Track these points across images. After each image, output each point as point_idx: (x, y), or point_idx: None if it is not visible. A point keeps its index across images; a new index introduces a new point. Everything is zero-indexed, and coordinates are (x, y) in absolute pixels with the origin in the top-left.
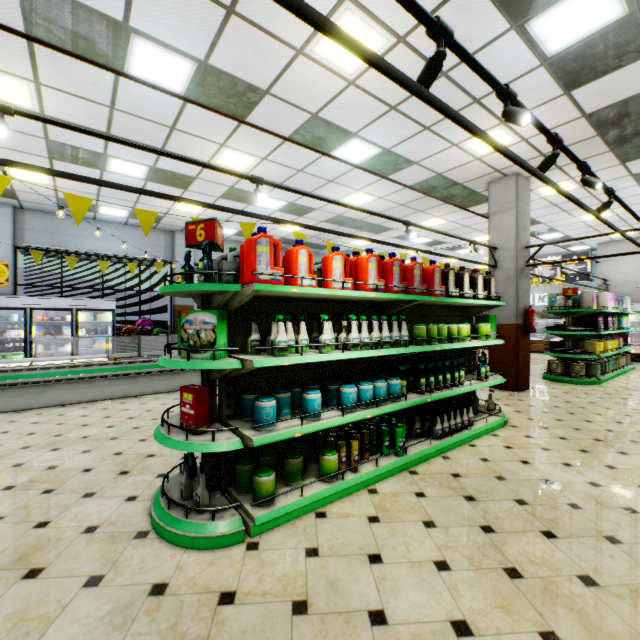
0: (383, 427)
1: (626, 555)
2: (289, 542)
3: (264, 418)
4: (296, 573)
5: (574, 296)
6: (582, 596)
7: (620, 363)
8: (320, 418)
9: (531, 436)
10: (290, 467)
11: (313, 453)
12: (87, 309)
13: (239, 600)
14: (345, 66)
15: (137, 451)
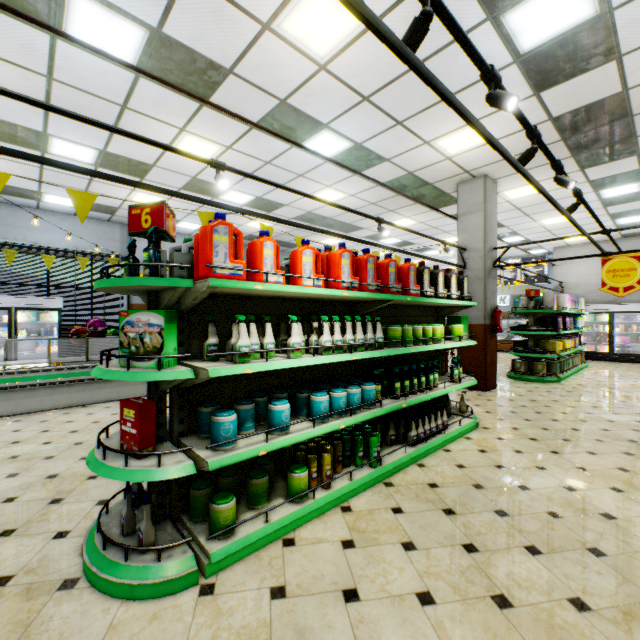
0: (357, 436)
1: (612, 570)
2: (251, 581)
3: (222, 435)
4: (258, 623)
5: (536, 297)
6: (576, 625)
7: (576, 361)
8: (288, 431)
9: (503, 438)
10: (254, 488)
11: (281, 468)
12: (28, 308)
13: None
14: (316, 47)
15: (76, 472)
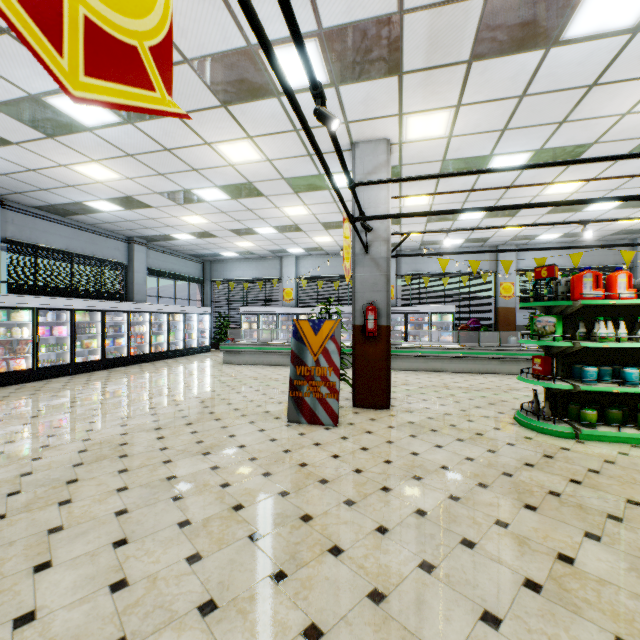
0: None
1: None
2: (605, 447)
3: (588, 377)
4: (608, 455)
5: None
6: None
7: None
8: (637, 386)
9: None
10: (610, 414)
11: (636, 418)
12: (436, 313)
13: (571, 451)
14: None
15: (494, 398)
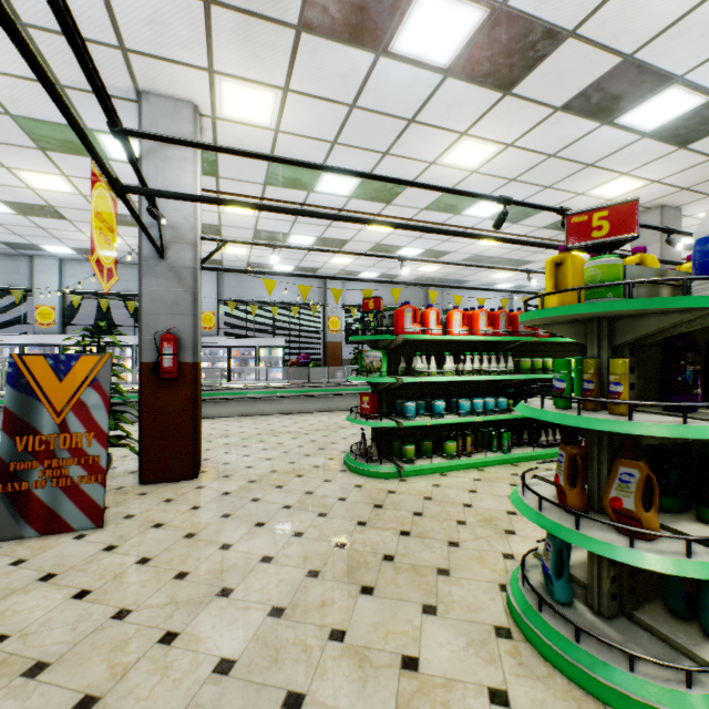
0: (493, 432)
1: None
2: (423, 481)
3: (408, 412)
4: (426, 490)
5: None
6: None
7: None
8: (443, 417)
9: None
10: (424, 447)
11: (441, 446)
12: (265, 346)
13: (397, 493)
14: (467, 164)
15: (324, 441)
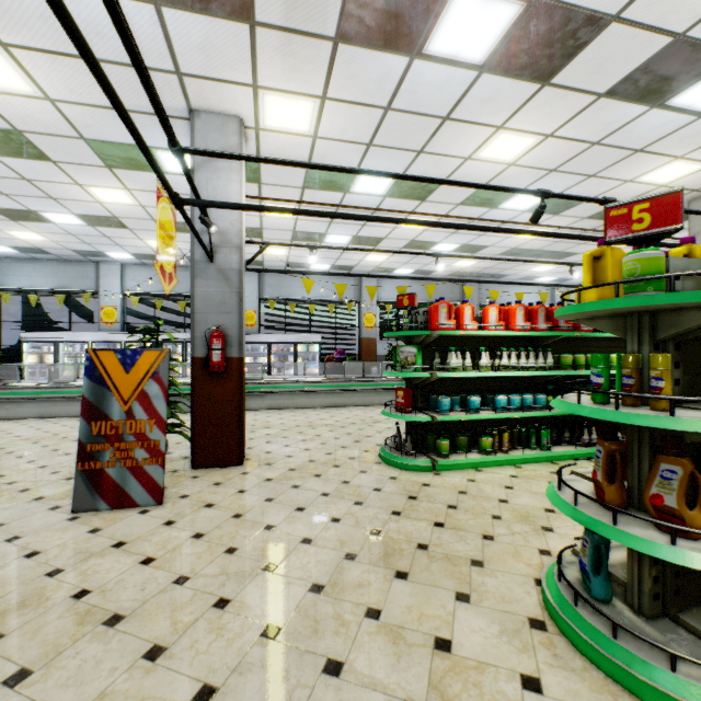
0: (531, 429)
1: None
2: (458, 476)
3: (443, 407)
4: (461, 484)
5: None
6: None
7: None
8: (479, 413)
9: None
10: (459, 442)
11: (476, 442)
12: (303, 342)
13: (432, 486)
14: (504, 158)
15: (359, 434)
